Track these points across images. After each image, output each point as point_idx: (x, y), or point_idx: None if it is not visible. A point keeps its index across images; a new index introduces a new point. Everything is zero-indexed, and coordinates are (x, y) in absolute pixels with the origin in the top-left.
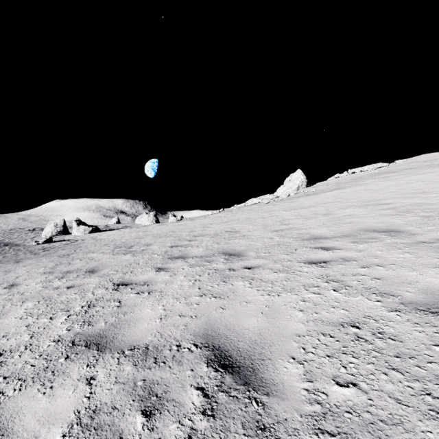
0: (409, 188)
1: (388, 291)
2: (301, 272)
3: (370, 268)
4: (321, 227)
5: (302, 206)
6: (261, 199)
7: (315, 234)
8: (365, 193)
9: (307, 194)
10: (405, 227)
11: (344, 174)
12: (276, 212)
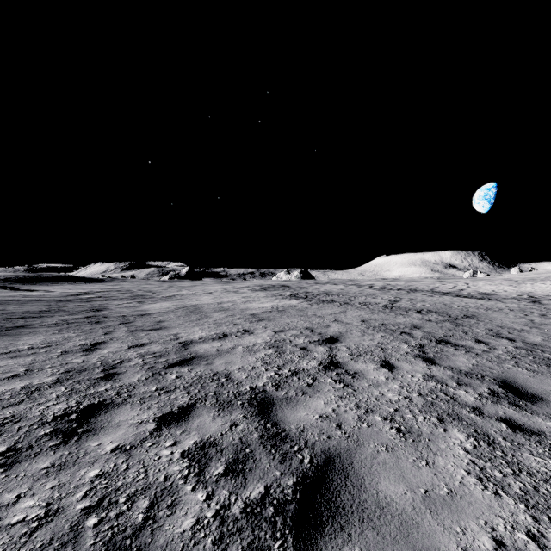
0: None
1: None
2: None
3: None
4: None
5: None
6: None
7: None
8: None
9: None
10: None
11: None
12: None
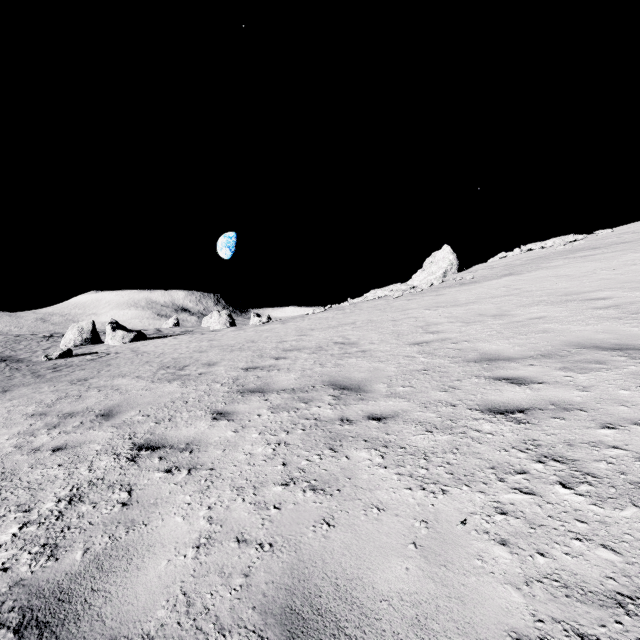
0: (632, 272)
1: None
2: (480, 433)
3: (621, 430)
4: (495, 338)
5: (455, 301)
6: (389, 291)
7: (487, 351)
8: (558, 281)
9: (461, 283)
10: None
11: (515, 252)
12: (414, 311)
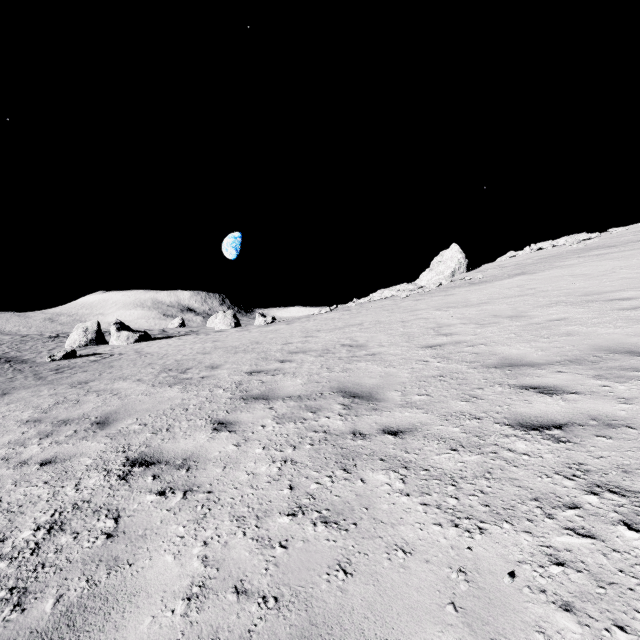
0: None
1: None
2: (514, 453)
3: None
4: (514, 341)
5: (466, 302)
6: (396, 291)
7: (507, 355)
8: (575, 281)
9: (470, 282)
10: None
11: (525, 251)
12: (424, 312)
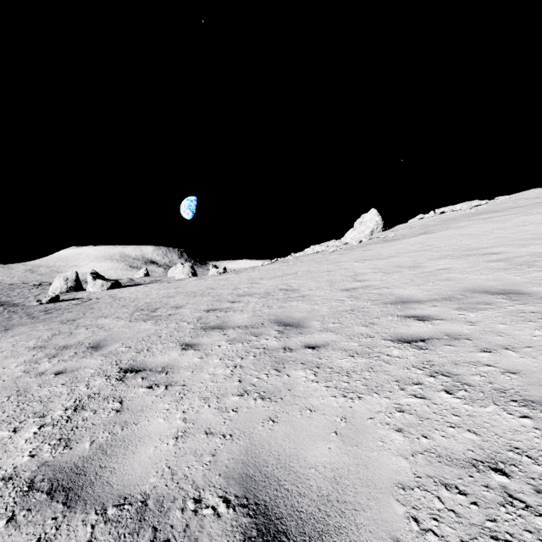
0: (521, 232)
1: (537, 397)
2: (390, 357)
3: (494, 353)
4: (408, 285)
5: (379, 255)
6: (325, 247)
7: (401, 295)
8: (463, 239)
9: (384, 240)
10: (529, 287)
11: (430, 215)
12: (346, 263)
